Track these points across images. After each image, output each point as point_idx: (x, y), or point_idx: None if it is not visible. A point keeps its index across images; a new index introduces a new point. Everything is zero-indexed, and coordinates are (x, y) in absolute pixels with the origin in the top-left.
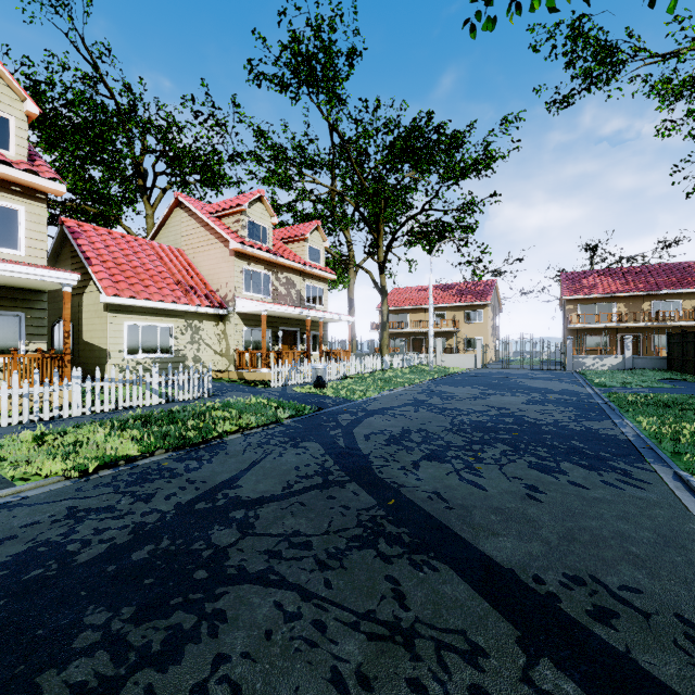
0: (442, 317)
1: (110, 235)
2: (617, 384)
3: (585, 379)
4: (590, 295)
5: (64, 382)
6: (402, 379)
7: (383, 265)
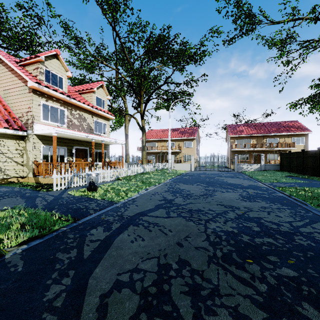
0: (173, 144)
1: None
2: (273, 180)
3: (251, 177)
4: (241, 135)
5: None
6: (154, 179)
7: (143, 114)
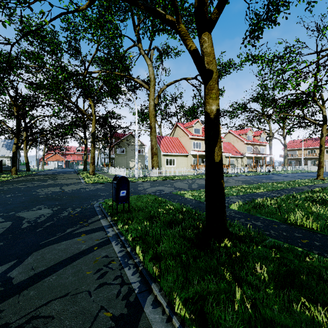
0: (314, 152)
1: None
2: None
3: None
4: None
5: (234, 168)
6: (290, 172)
7: (285, 137)
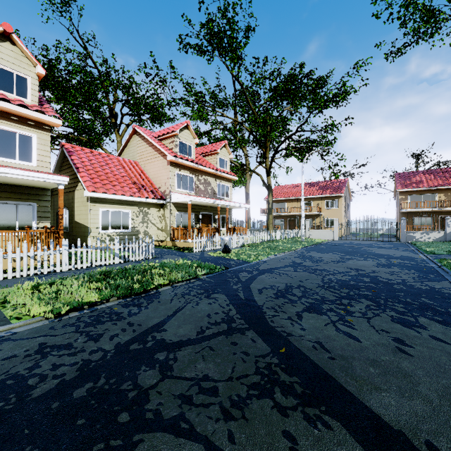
0: (309, 205)
1: (92, 153)
2: (444, 252)
3: (417, 248)
4: (417, 188)
5: (57, 248)
6: (283, 247)
7: (269, 170)
